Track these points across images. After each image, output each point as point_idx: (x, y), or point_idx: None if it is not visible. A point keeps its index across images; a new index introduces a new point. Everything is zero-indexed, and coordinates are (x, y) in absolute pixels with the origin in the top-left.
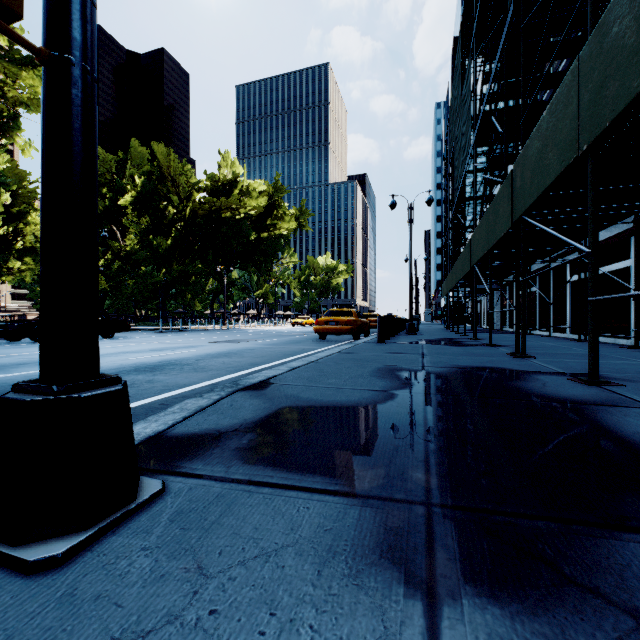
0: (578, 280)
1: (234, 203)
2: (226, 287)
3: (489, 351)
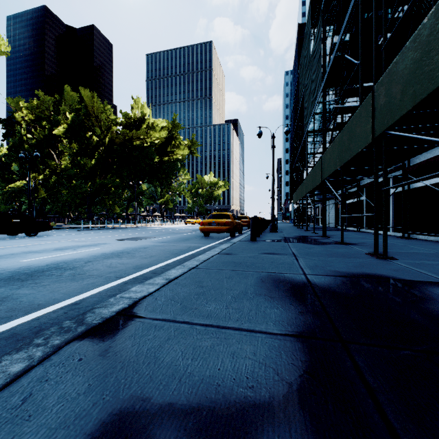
0: (402, 191)
1: (142, 134)
2: (137, 196)
3: (348, 250)
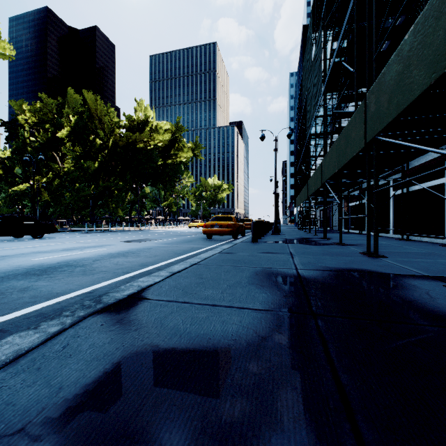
0: (401, 194)
1: (146, 137)
2: (140, 199)
3: (343, 250)
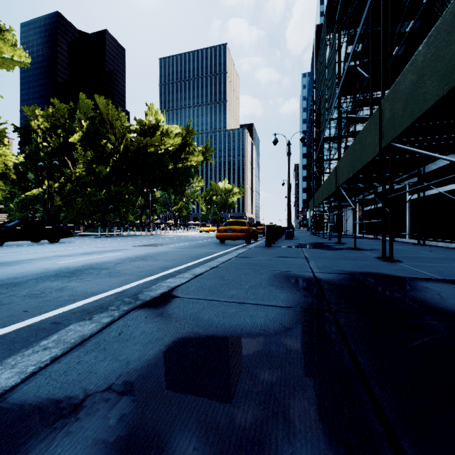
0: (418, 198)
1: (157, 141)
2: (151, 203)
3: (358, 255)
